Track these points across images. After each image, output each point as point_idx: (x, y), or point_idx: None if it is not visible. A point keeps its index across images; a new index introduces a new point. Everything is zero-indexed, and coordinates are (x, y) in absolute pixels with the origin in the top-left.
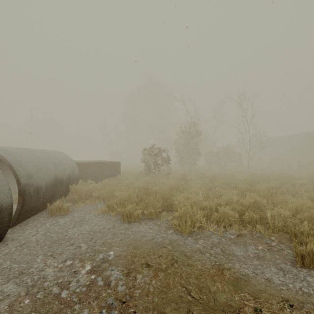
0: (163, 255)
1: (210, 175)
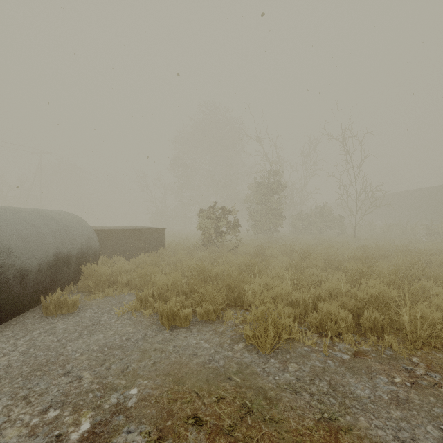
0: (225, 396)
1: (299, 249)
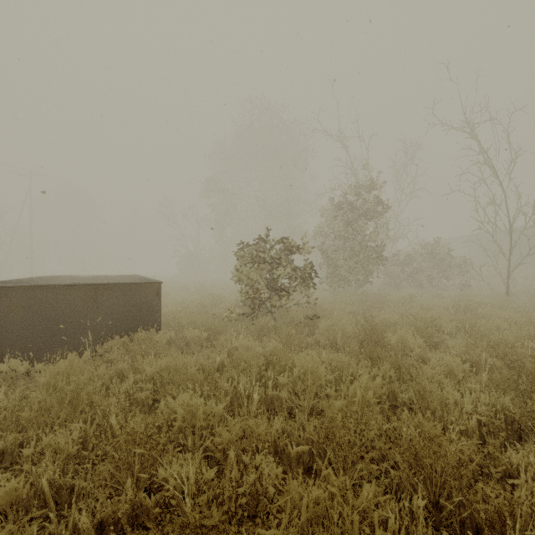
0: None
1: (451, 326)
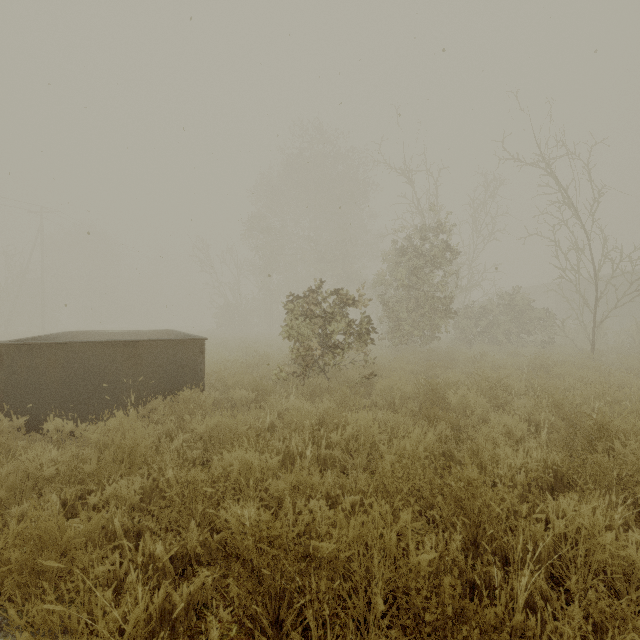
0: None
1: (519, 387)
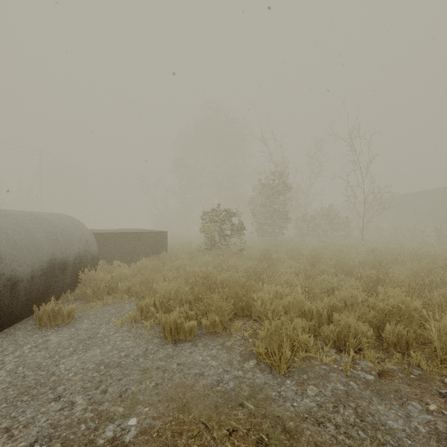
0: (238, 429)
1: (307, 253)
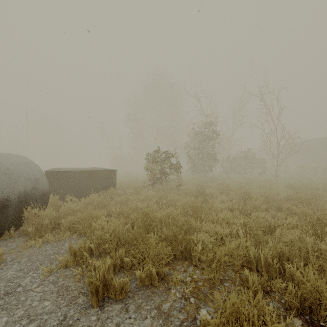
0: None
1: (235, 188)
